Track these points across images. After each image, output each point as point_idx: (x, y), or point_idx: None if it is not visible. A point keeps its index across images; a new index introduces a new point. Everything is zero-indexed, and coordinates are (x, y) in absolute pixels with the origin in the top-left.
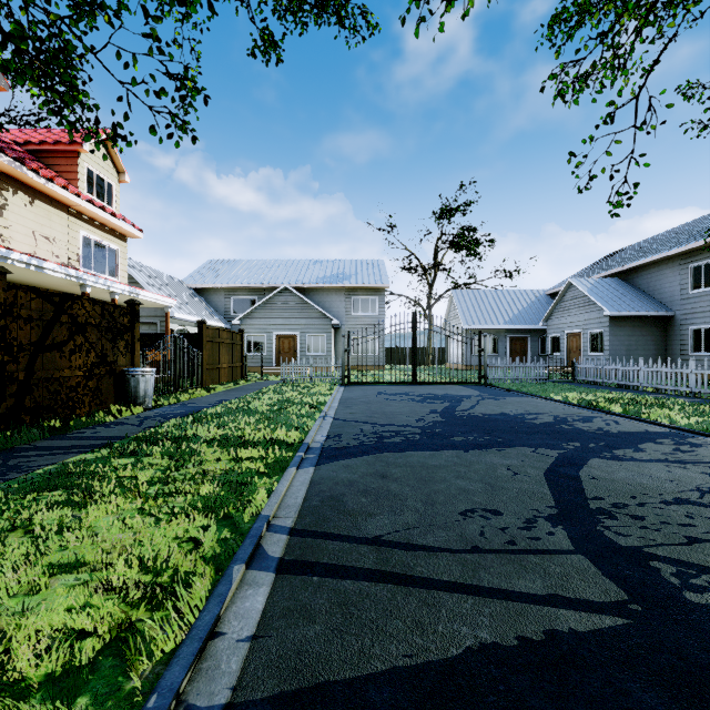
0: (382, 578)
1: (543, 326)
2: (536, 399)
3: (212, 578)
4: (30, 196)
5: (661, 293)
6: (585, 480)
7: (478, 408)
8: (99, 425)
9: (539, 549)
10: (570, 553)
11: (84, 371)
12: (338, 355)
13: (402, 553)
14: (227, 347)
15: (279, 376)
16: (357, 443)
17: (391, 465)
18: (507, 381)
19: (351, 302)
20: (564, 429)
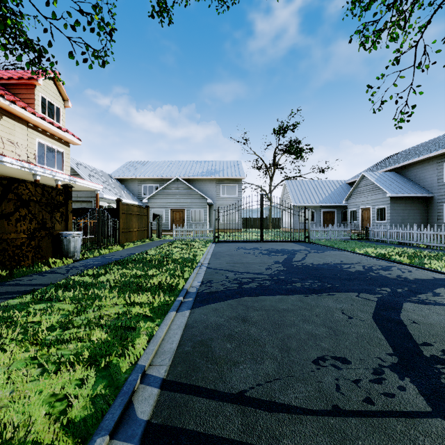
0: None
1: (344, 204)
2: (345, 253)
3: None
4: None
5: (424, 181)
6: (408, 325)
7: (308, 259)
8: (36, 273)
9: (398, 410)
10: (430, 416)
11: (28, 234)
12: (212, 222)
13: (266, 415)
14: (137, 217)
15: (172, 236)
16: (223, 288)
17: (249, 309)
18: (323, 239)
19: (220, 188)
20: (373, 276)
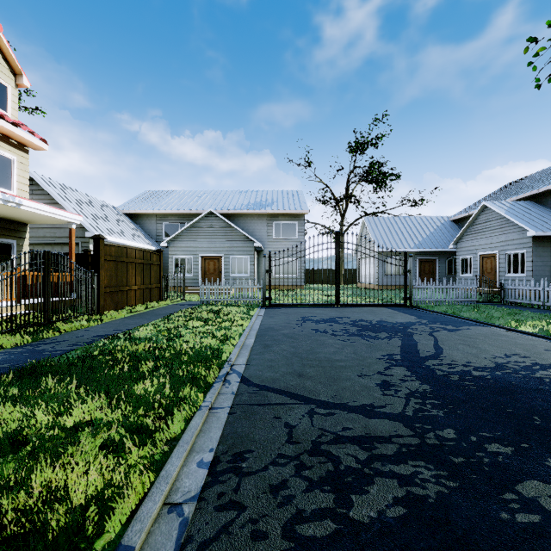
0: None
1: (450, 249)
2: (499, 331)
3: None
4: None
5: None
6: None
7: (450, 352)
8: None
9: None
10: None
11: None
12: (261, 276)
13: None
14: (140, 268)
15: (201, 296)
16: (282, 529)
17: None
18: (434, 302)
19: (272, 227)
20: None
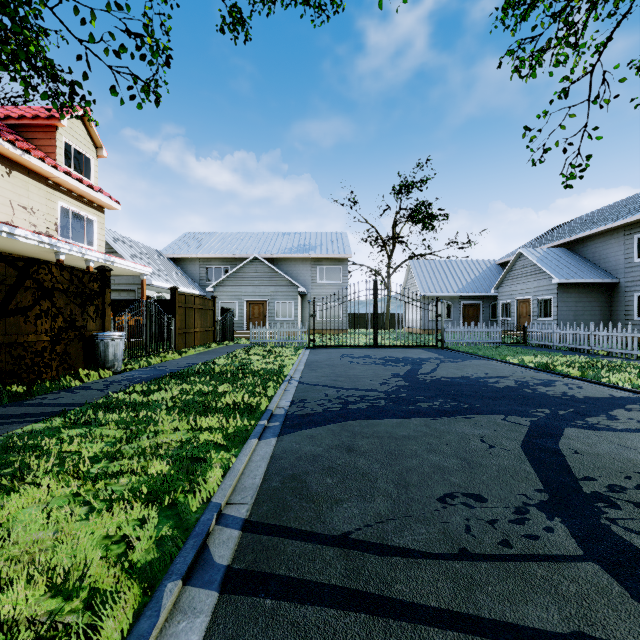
0: (352, 603)
1: (494, 293)
2: (493, 362)
3: (138, 601)
4: (7, 167)
5: (606, 262)
6: (567, 455)
7: (439, 372)
8: (63, 390)
9: (541, 554)
10: (580, 559)
11: (51, 335)
12: (305, 320)
13: (375, 559)
14: (200, 313)
15: (249, 340)
16: (322, 409)
17: (357, 435)
18: (463, 344)
19: (316, 271)
20: (528, 394)
